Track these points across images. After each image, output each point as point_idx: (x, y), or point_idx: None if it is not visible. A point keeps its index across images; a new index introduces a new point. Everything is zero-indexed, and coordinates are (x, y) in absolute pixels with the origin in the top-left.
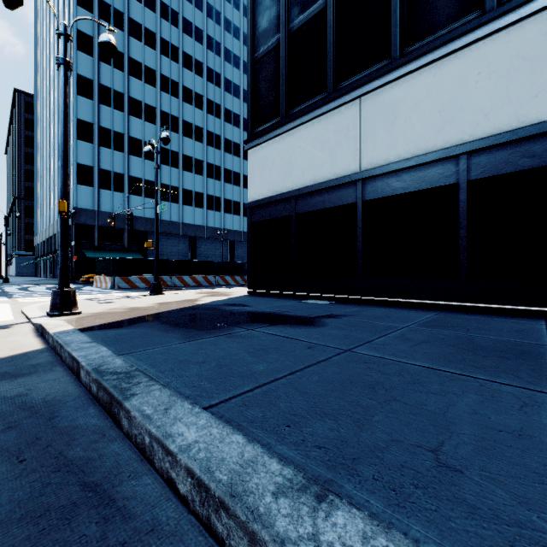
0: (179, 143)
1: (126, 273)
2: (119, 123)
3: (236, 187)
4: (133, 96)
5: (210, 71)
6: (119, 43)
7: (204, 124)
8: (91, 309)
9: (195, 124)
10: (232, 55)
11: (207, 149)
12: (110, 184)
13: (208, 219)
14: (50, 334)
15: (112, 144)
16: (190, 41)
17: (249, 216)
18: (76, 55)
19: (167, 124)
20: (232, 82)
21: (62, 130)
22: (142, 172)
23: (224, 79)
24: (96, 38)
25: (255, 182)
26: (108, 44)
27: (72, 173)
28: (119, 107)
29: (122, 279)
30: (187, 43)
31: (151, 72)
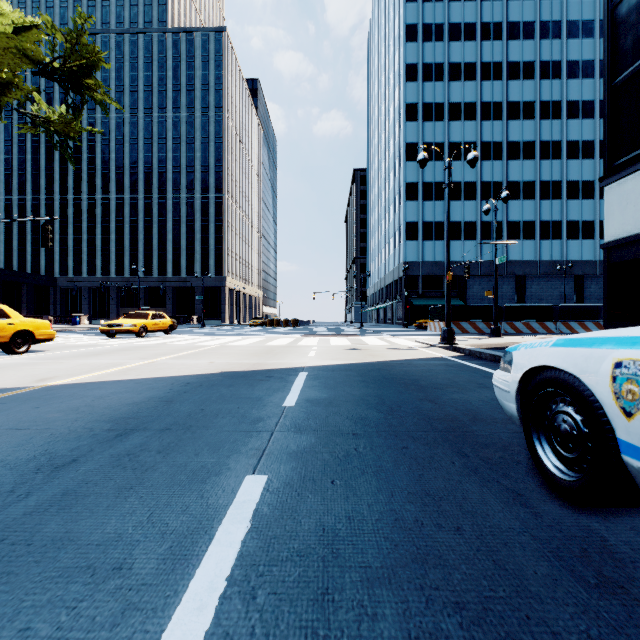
0: (503, 170)
1: (457, 318)
2: (439, 173)
3: (586, 201)
4: (453, 140)
5: (544, 65)
6: (439, 95)
7: (536, 135)
8: (459, 343)
9: (523, 140)
10: (580, 25)
11: (539, 165)
12: (432, 234)
13: (542, 251)
14: (467, 349)
15: (433, 195)
16: (516, 45)
17: (605, 257)
18: (405, 127)
19: (488, 154)
20: (579, 61)
21: (447, 228)
22: (461, 214)
23: (566, 63)
24: (420, 102)
25: (614, 220)
26: (473, 160)
27: (401, 231)
28: (439, 157)
29: (454, 324)
30: (512, 49)
31: (471, 106)
